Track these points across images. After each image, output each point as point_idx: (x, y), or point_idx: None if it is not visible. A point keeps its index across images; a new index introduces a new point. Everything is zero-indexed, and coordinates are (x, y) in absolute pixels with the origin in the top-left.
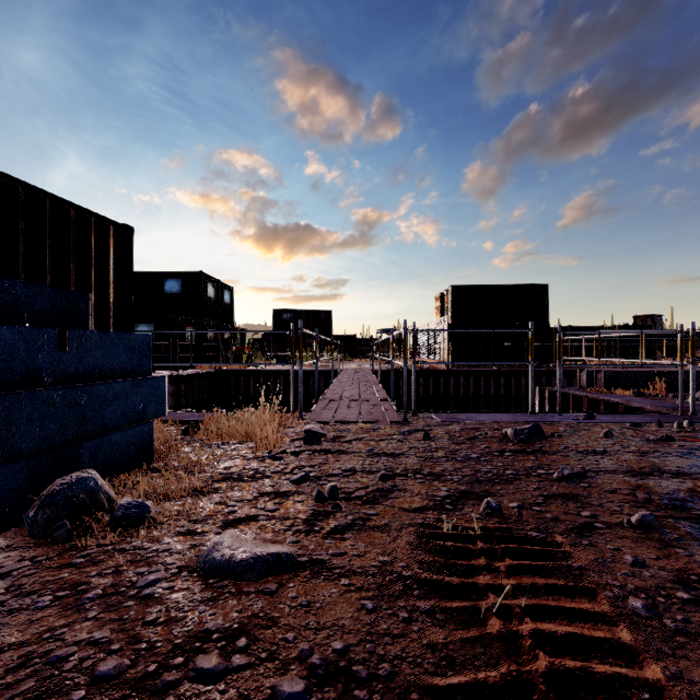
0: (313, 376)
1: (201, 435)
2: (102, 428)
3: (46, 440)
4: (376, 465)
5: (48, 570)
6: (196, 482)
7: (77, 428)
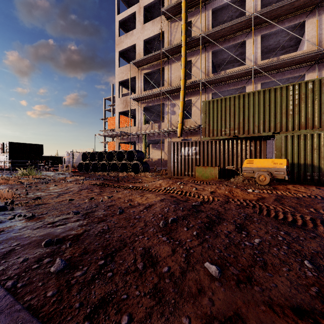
0: None
1: None
2: None
3: None
4: None
5: None
6: None
7: None
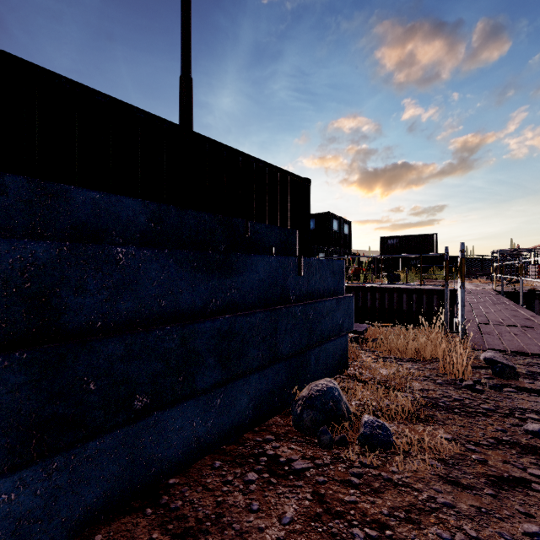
0: (426, 294)
1: (370, 346)
2: (320, 338)
3: (293, 346)
4: None
5: (334, 483)
6: (409, 405)
7: (307, 337)
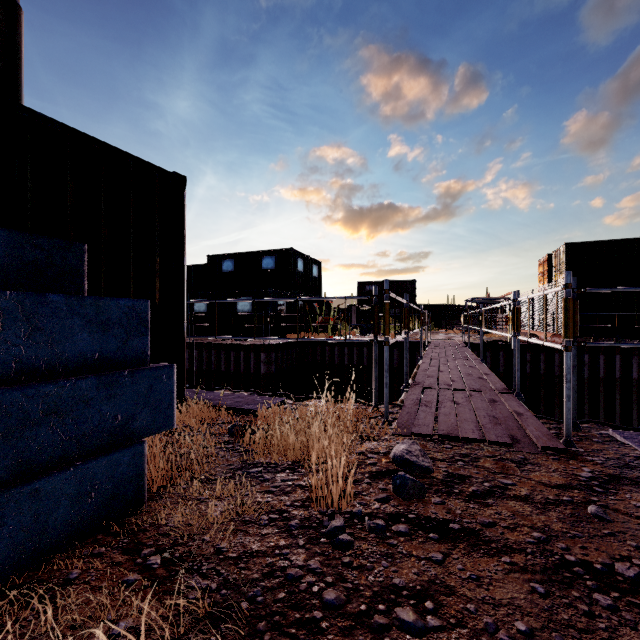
0: (397, 348)
1: (247, 442)
2: (16, 471)
3: None
4: (597, 639)
5: None
6: None
7: None
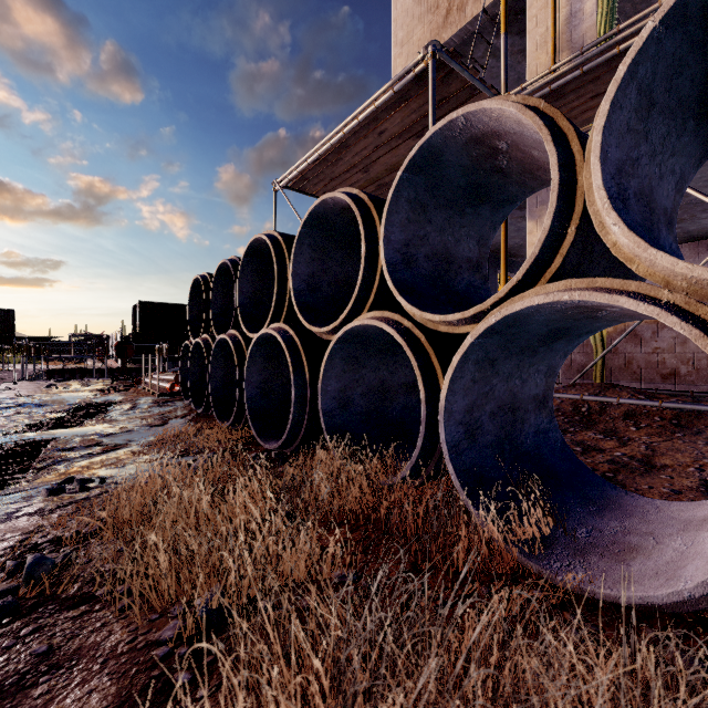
0: None
1: None
2: None
3: None
4: None
5: None
6: None
7: None
